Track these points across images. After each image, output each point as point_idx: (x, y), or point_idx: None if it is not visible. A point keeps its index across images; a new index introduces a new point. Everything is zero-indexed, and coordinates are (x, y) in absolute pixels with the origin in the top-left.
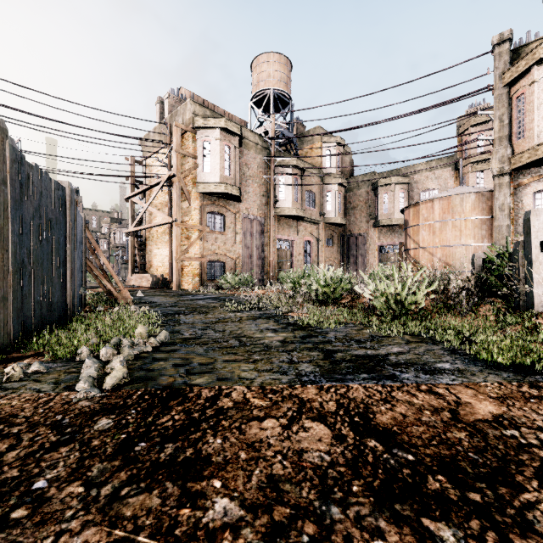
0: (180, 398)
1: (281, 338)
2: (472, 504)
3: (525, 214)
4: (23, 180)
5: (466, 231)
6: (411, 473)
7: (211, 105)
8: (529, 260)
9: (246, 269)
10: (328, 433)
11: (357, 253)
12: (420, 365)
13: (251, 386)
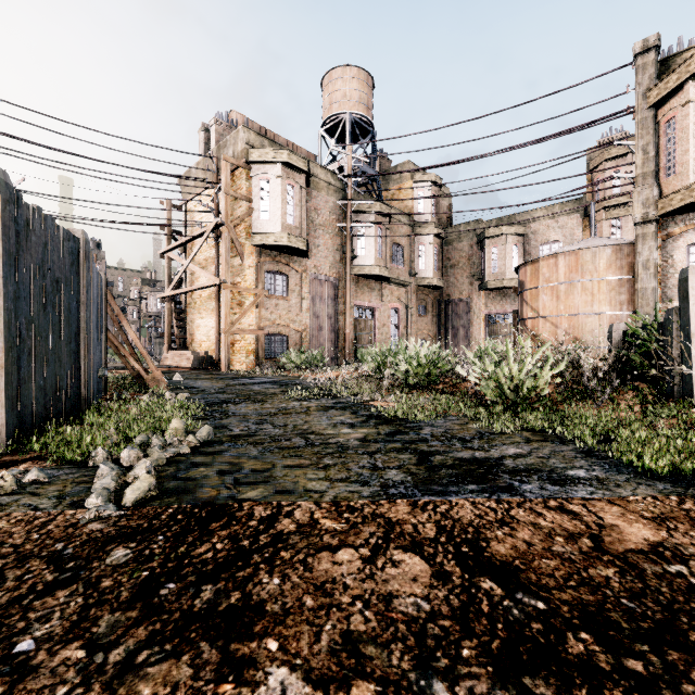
0: (225, 518)
1: (360, 436)
2: (632, 677)
3: (681, 272)
4: (20, 227)
5: (599, 295)
6: (544, 630)
7: (270, 134)
8: (687, 333)
9: (315, 344)
10: (426, 569)
11: (458, 324)
12: (546, 472)
13: (321, 501)
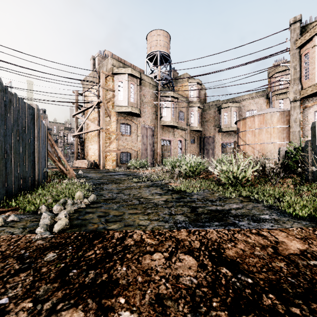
0: (100, 238)
1: (164, 199)
2: (294, 316)
3: (312, 123)
4: (6, 102)
5: (274, 134)
6: (251, 293)
7: (123, 60)
8: (315, 152)
9: (143, 157)
10: (195, 263)
11: (209, 147)
12: (250, 216)
13: (146, 230)
